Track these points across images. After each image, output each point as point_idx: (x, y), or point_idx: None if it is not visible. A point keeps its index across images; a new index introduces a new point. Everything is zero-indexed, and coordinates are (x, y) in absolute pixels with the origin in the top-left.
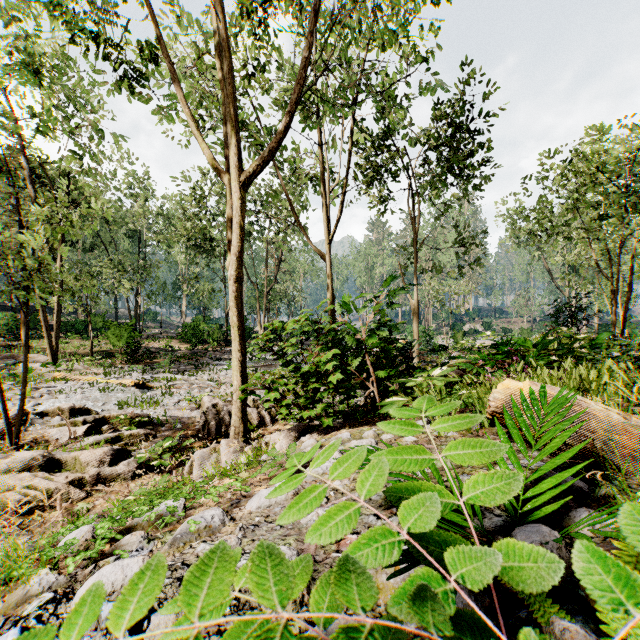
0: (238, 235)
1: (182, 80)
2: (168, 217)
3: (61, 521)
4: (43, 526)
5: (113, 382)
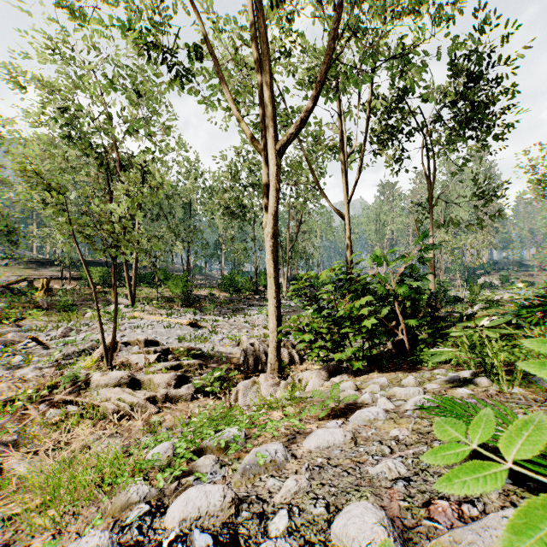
0: (275, 197)
1: (225, 74)
2: (211, 191)
3: (142, 429)
4: (129, 431)
5: (173, 321)
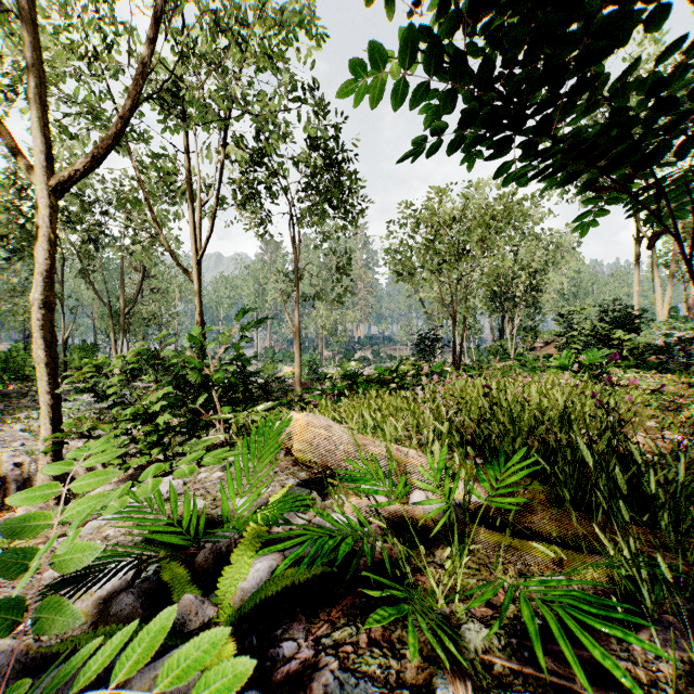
0: (44, 250)
1: None
2: None
3: None
4: None
5: None
